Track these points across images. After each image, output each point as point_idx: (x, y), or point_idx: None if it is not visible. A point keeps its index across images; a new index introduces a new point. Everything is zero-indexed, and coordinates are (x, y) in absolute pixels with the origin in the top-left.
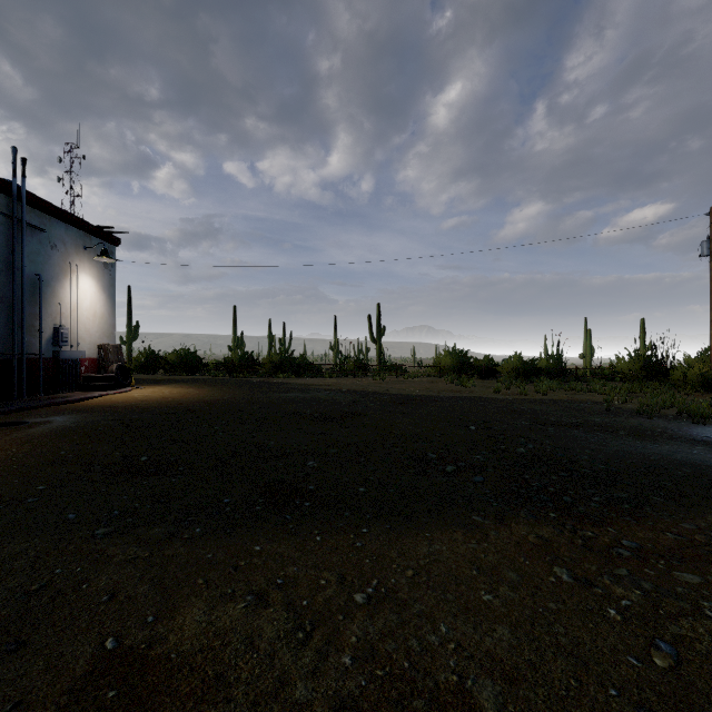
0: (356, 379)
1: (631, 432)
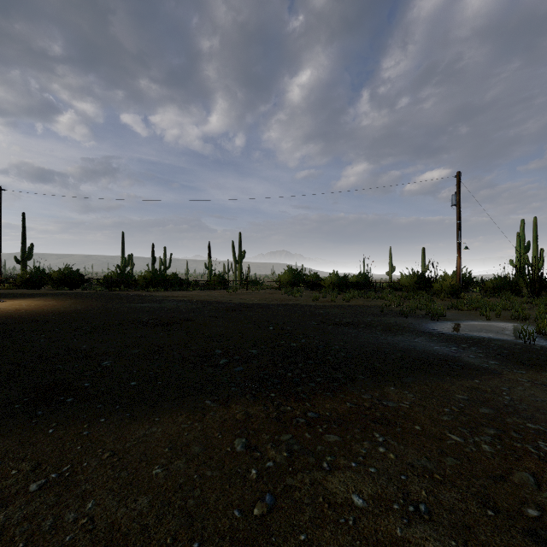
0: (214, 292)
1: (384, 327)
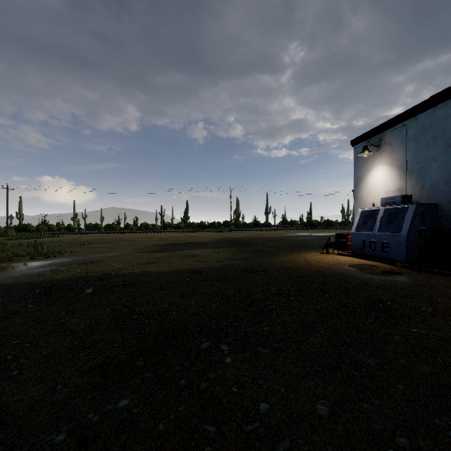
0: None
1: None
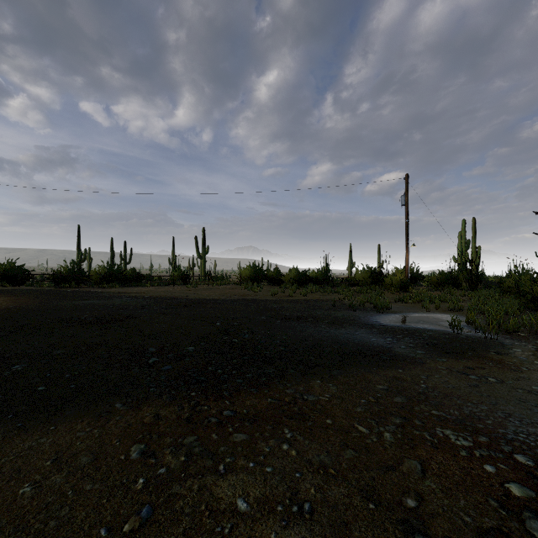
0: (173, 287)
1: (331, 321)
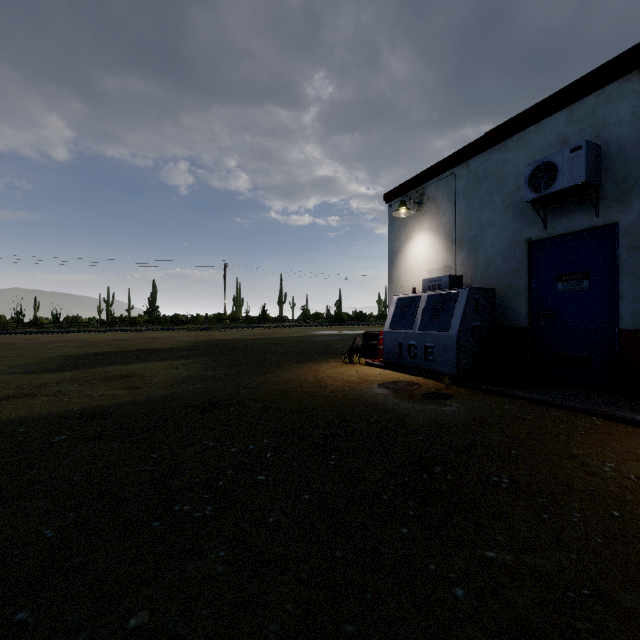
0: None
1: None
